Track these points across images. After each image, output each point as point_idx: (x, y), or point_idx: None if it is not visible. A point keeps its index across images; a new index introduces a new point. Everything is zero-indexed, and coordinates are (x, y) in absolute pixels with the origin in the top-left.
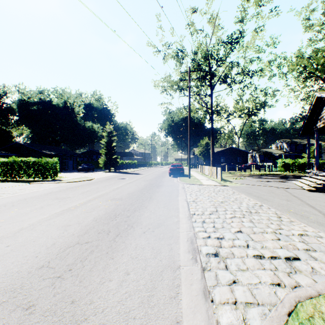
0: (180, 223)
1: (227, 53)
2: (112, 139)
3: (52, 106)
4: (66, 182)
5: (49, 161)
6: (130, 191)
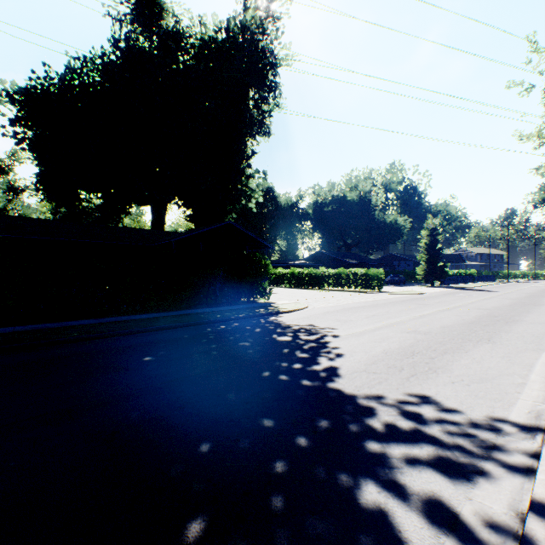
0: None
1: None
2: (436, 240)
3: (345, 203)
4: (399, 294)
5: (376, 272)
6: (492, 305)
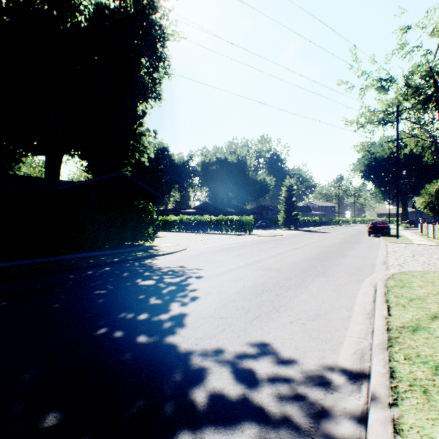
0: (377, 257)
1: None
2: (292, 194)
3: (226, 164)
4: (264, 236)
5: (247, 218)
6: (328, 243)
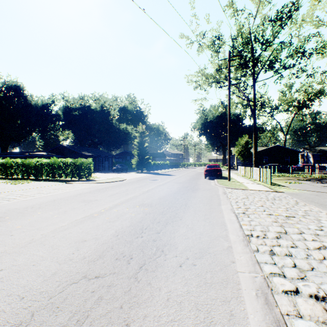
0: (233, 252)
1: (275, 32)
2: (144, 140)
3: (90, 111)
4: (98, 183)
5: (84, 162)
6: (161, 195)
